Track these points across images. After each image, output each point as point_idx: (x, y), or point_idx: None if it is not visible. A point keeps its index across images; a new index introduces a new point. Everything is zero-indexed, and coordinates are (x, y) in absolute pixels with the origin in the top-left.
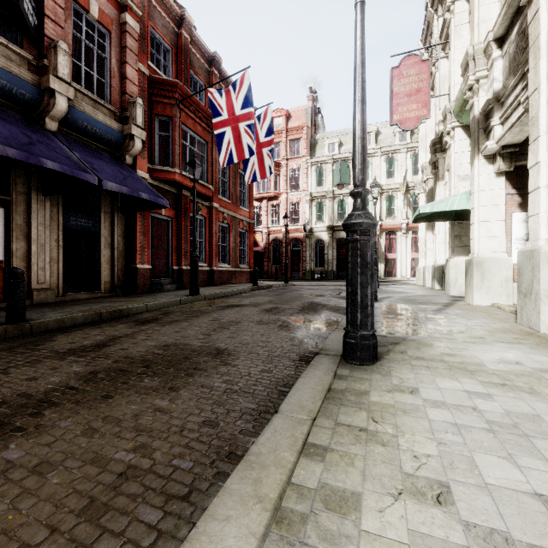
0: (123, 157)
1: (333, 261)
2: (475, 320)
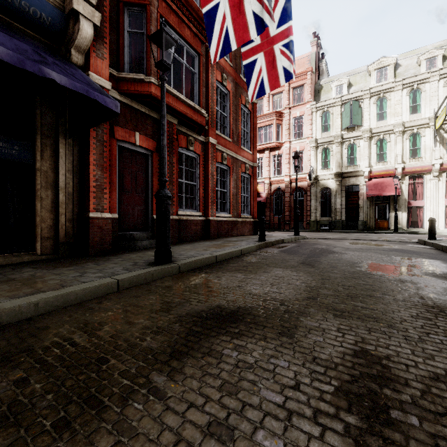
0: (68, 53)
1: (342, 210)
2: None
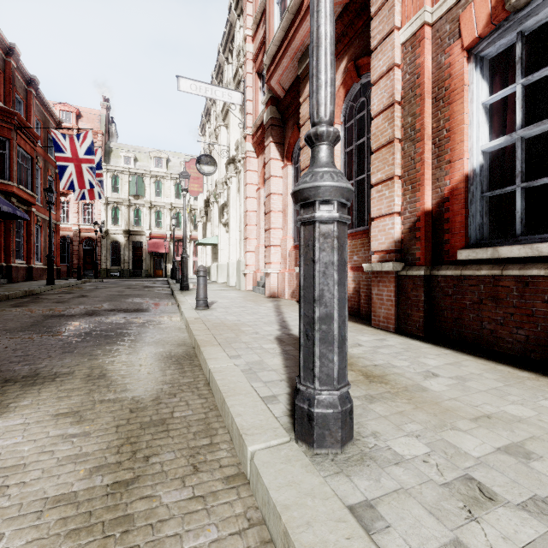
0: None
1: (130, 261)
2: (216, 285)
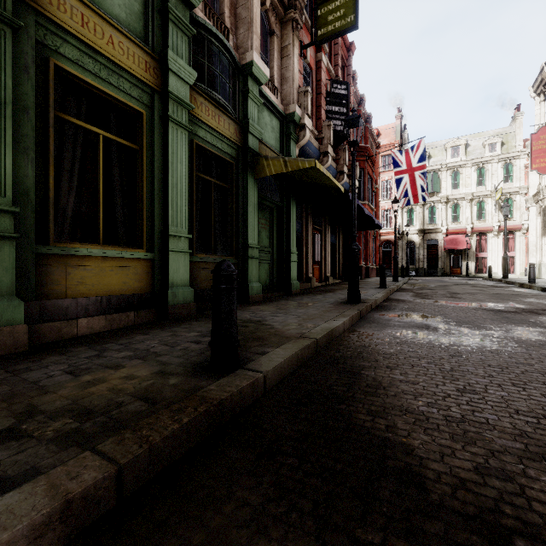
0: None
1: (424, 260)
2: None
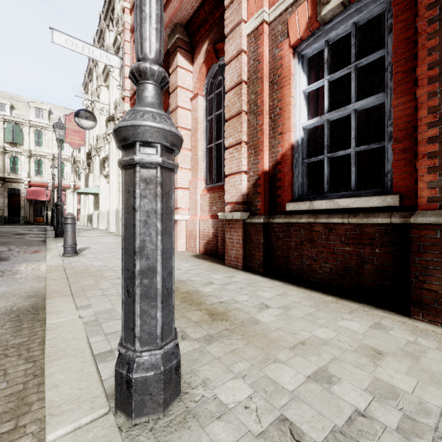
0: None
1: (4, 208)
2: (96, 232)
